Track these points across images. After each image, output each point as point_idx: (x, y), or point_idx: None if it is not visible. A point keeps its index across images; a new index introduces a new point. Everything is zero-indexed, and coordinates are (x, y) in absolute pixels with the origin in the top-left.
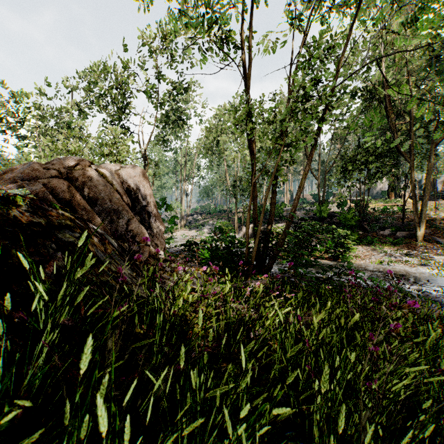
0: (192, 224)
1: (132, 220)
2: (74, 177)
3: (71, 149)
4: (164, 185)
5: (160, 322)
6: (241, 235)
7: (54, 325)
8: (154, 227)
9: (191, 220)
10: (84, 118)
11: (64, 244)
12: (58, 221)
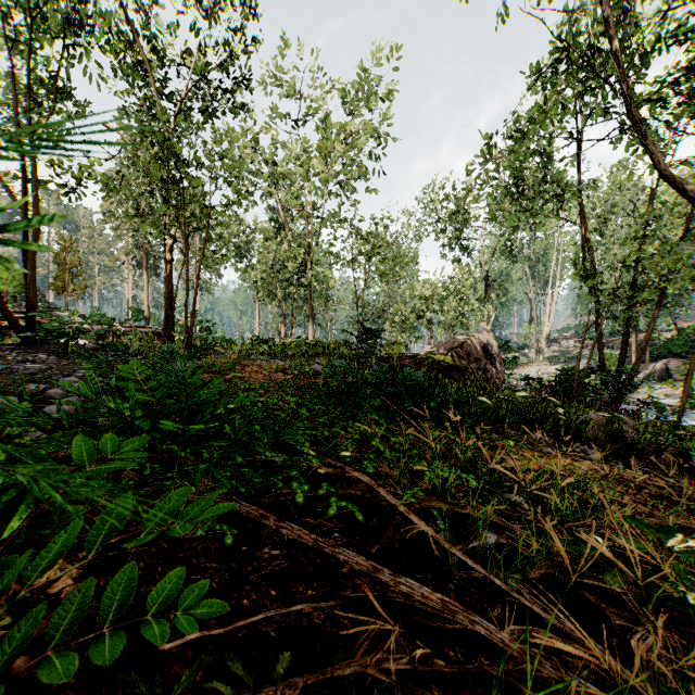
0: (556, 355)
1: (487, 364)
2: (463, 345)
3: (424, 294)
4: (512, 299)
5: (501, 402)
6: (642, 375)
7: (481, 387)
8: (498, 367)
9: (555, 348)
10: (418, 240)
11: (470, 373)
12: (466, 366)
